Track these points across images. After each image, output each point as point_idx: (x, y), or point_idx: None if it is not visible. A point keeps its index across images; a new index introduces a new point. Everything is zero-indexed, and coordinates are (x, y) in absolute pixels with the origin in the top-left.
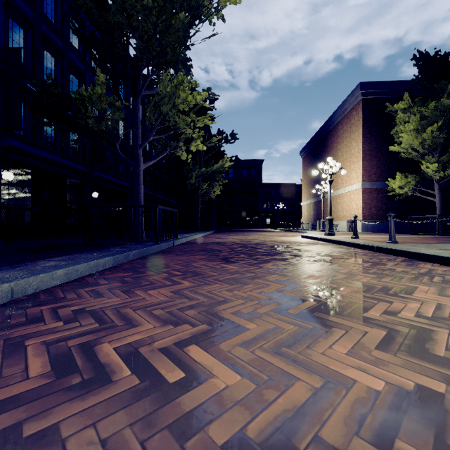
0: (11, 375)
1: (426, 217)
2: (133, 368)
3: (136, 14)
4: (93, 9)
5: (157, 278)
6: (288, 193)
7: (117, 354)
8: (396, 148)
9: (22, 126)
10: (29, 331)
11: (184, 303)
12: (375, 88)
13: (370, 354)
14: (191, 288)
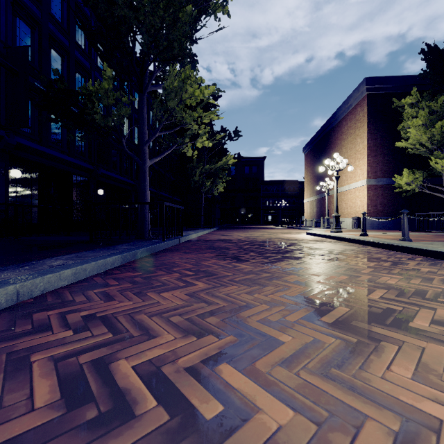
0: (13, 404)
1: (433, 214)
2: (158, 396)
3: (143, 7)
4: (100, 3)
5: (169, 279)
6: (290, 190)
7: (137, 374)
8: (403, 144)
9: (30, 124)
10: (35, 342)
11: (203, 308)
12: (380, 83)
13: (442, 379)
14: (207, 290)
